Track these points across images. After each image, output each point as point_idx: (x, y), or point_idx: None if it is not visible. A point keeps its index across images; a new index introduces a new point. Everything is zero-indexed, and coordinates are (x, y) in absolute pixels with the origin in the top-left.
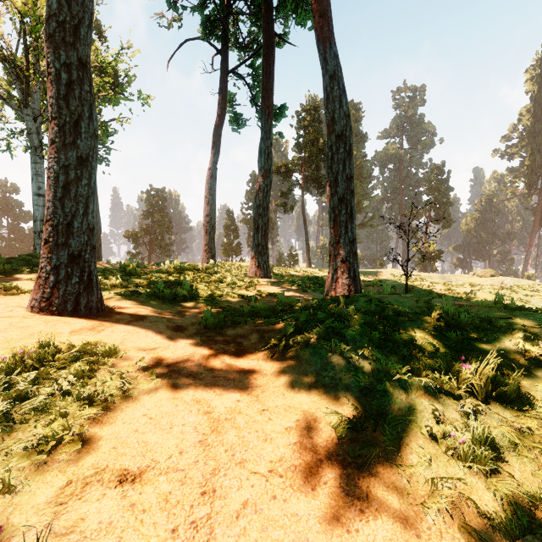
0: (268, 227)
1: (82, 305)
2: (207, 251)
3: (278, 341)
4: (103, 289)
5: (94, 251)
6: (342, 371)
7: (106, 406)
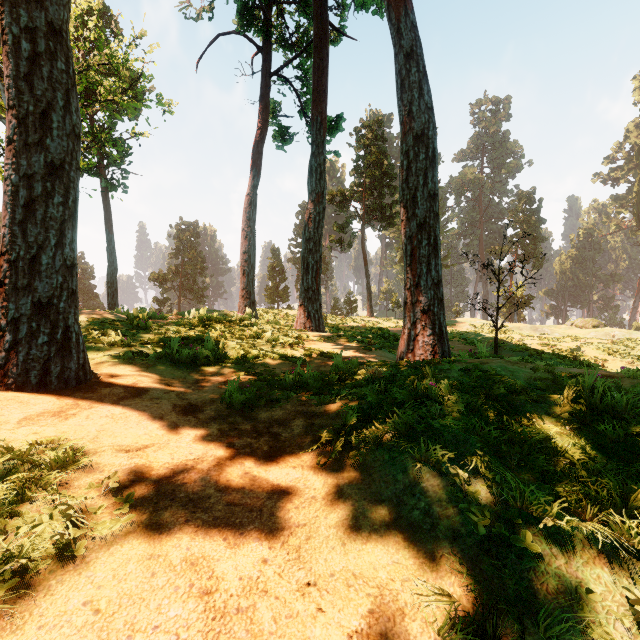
0: (320, 266)
1: (53, 375)
2: (245, 296)
3: (333, 435)
4: (97, 348)
5: (74, 298)
6: (442, 500)
7: (21, 580)
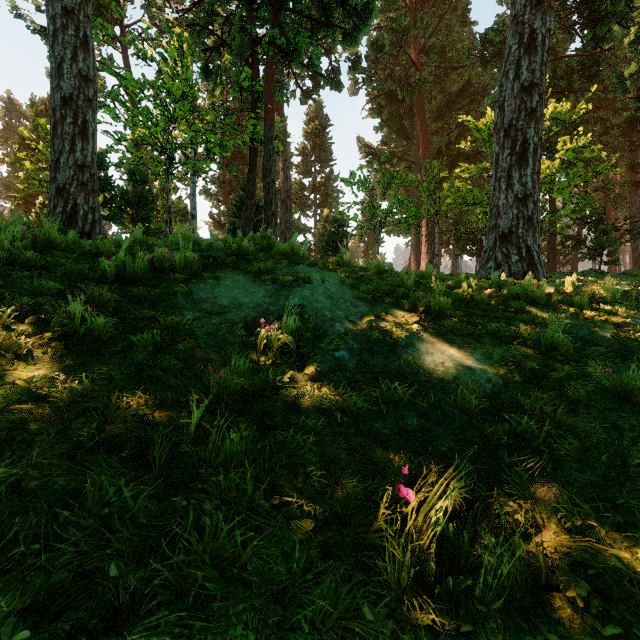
0: None
1: None
2: None
3: None
4: None
5: None
6: None
7: None
